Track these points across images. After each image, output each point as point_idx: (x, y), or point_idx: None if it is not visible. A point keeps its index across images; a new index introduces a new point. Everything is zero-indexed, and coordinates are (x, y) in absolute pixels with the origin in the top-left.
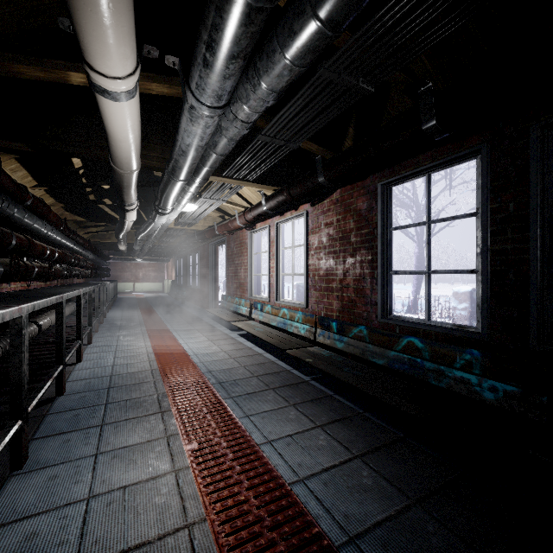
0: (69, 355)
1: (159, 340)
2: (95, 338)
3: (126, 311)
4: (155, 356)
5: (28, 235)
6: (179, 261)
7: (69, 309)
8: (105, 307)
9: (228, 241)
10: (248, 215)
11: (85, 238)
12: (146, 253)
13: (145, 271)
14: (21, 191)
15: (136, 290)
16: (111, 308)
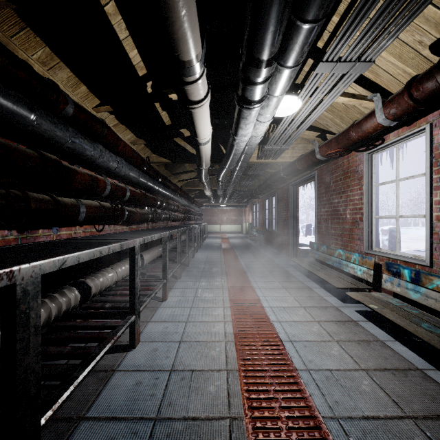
0: (79, 377)
1: (241, 307)
2: (174, 288)
3: (211, 252)
4: (236, 354)
5: (98, 171)
6: (255, 206)
7: (153, 254)
8: (193, 248)
9: (319, 175)
10: (426, 84)
11: (179, 186)
12: (228, 200)
13: (228, 216)
14: (34, 79)
15: (221, 231)
16: (200, 248)
